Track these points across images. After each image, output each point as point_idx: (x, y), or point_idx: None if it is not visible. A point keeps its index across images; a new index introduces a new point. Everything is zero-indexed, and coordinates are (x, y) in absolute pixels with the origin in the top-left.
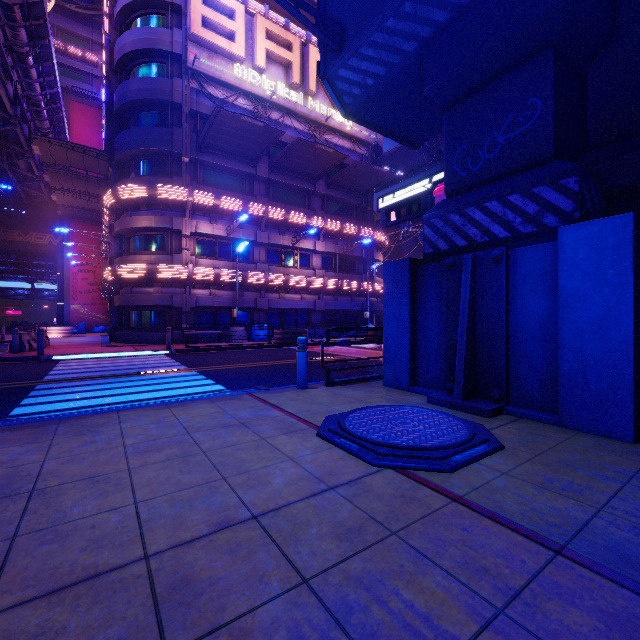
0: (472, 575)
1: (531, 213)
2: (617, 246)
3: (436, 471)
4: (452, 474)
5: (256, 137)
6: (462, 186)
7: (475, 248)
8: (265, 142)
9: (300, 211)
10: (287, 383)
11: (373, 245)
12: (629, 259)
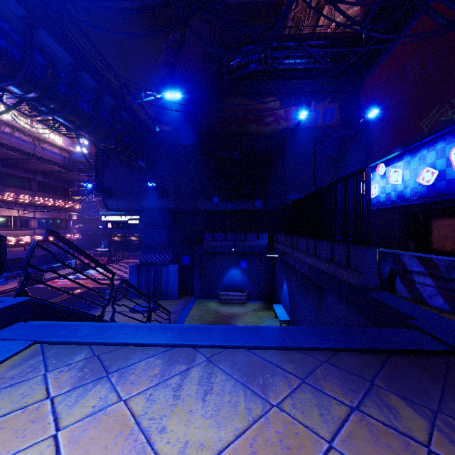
0: (164, 316)
1: (164, 259)
2: (176, 270)
3: (156, 311)
4: (158, 311)
5: (4, 154)
6: (149, 246)
7: (153, 264)
8: (9, 156)
9: (24, 192)
10: (92, 306)
11: (71, 210)
12: (177, 272)
